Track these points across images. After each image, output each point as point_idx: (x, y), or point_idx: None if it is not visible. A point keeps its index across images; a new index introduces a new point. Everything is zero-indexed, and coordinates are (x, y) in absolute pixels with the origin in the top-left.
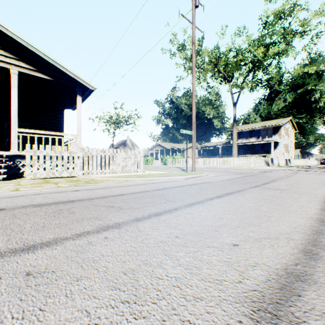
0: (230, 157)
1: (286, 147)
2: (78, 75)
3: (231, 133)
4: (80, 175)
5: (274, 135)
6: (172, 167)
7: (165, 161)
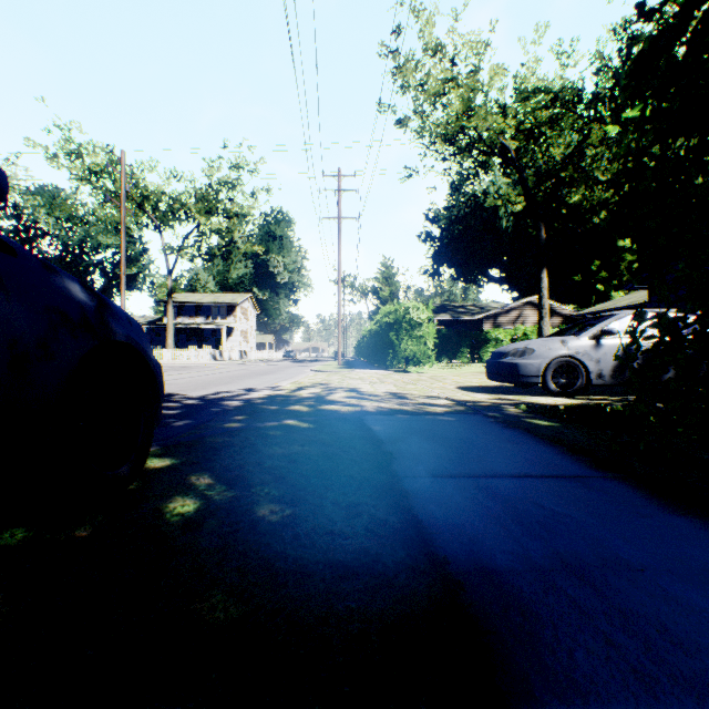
0: (164, 346)
1: (246, 334)
2: None
3: (166, 305)
4: None
5: (230, 317)
6: None
7: None
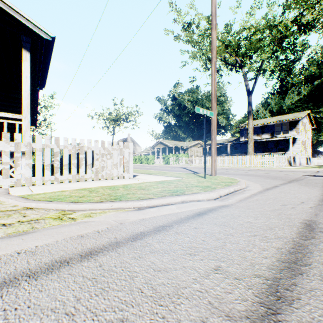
0: (239, 155)
1: (304, 144)
2: (15, 7)
3: (240, 129)
4: (3, 187)
5: (291, 131)
6: (176, 168)
7: (167, 160)
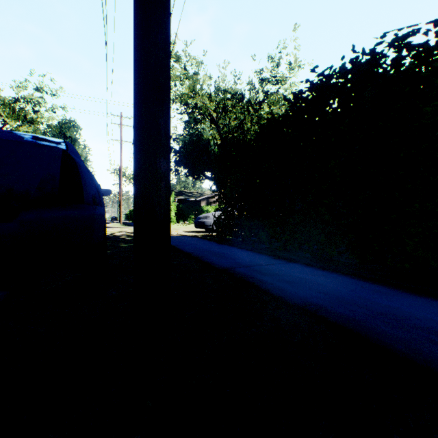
0: None
1: None
2: None
3: None
4: None
5: None
6: None
7: None
